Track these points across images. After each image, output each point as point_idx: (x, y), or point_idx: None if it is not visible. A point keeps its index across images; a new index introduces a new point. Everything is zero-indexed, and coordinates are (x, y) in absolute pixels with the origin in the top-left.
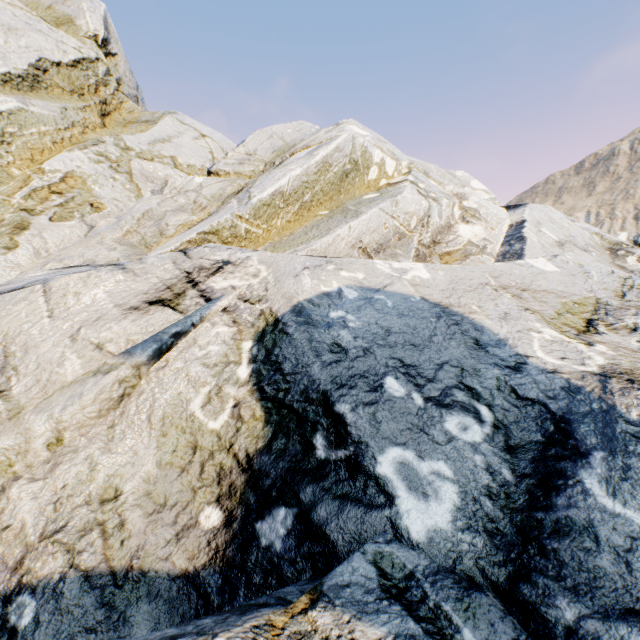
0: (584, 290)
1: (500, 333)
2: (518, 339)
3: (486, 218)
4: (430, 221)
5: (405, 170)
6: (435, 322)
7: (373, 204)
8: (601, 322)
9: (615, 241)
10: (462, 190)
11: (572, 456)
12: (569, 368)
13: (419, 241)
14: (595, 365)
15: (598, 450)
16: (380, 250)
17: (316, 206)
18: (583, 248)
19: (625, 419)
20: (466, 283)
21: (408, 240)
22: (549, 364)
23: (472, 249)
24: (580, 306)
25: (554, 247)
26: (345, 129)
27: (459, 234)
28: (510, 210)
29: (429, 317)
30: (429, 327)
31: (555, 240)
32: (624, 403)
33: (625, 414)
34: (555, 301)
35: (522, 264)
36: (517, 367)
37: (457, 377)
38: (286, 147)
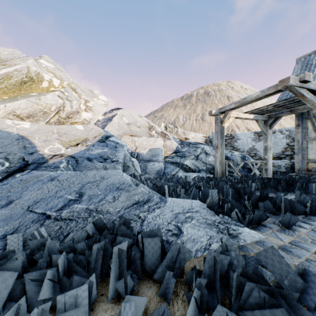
0: (86, 135)
1: (37, 145)
2: (42, 147)
3: (94, 111)
4: (65, 109)
5: (66, 86)
6: (14, 141)
7: (27, 98)
8: (81, 144)
9: (152, 125)
10: (88, 99)
11: (20, 171)
12: (49, 153)
13: (59, 116)
14: (58, 153)
15: (30, 169)
16: (30, 117)
17: (3, 94)
18: (138, 126)
19: (47, 163)
20: (43, 130)
21: (48, 115)
22: (44, 153)
23: (85, 122)
24: (80, 139)
25: (125, 125)
26: (27, 62)
27: (82, 115)
28: (119, 109)
29: (14, 139)
30: (10, 142)
31: (127, 122)
32: (52, 160)
33: (49, 162)
34: (73, 138)
35: (73, 126)
36: (32, 153)
37: (5, 156)
38: (0, 61)
